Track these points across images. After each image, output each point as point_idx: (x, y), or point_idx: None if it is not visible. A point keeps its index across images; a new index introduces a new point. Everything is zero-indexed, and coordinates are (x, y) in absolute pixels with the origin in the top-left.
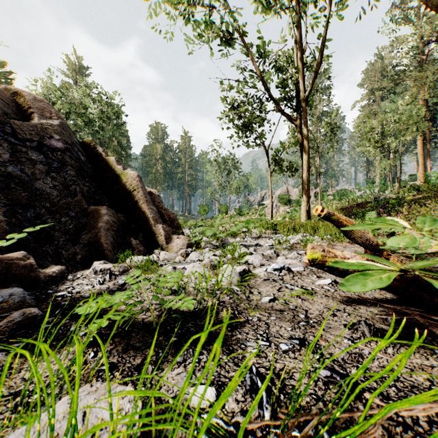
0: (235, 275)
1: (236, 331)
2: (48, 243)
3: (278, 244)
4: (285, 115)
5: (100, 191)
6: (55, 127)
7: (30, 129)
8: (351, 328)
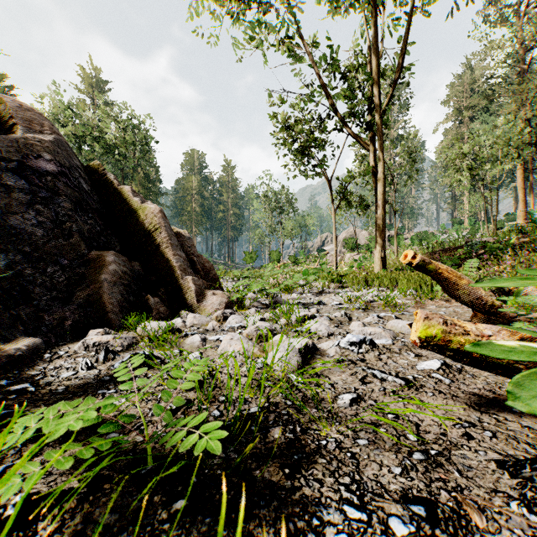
0: (294, 354)
1: (300, 477)
2: (23, 303)
3: (348, 302)
4: (353, 136)
5: (109, 231)
6: (46, 144)
7: (8, 145)
8: (515, 474)
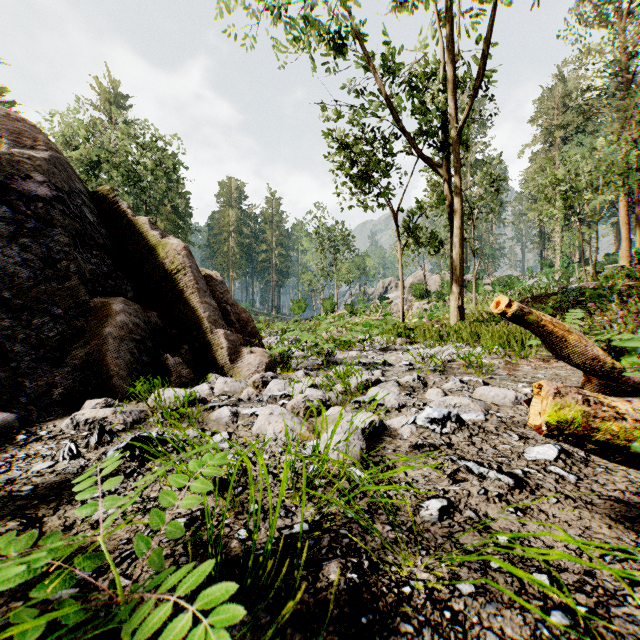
0: (355, 437)
1: None
2: None
3: (421, 362)
4: (423, 159)
5: (120, 272)
6: (39, 162)
7: None
8: None
